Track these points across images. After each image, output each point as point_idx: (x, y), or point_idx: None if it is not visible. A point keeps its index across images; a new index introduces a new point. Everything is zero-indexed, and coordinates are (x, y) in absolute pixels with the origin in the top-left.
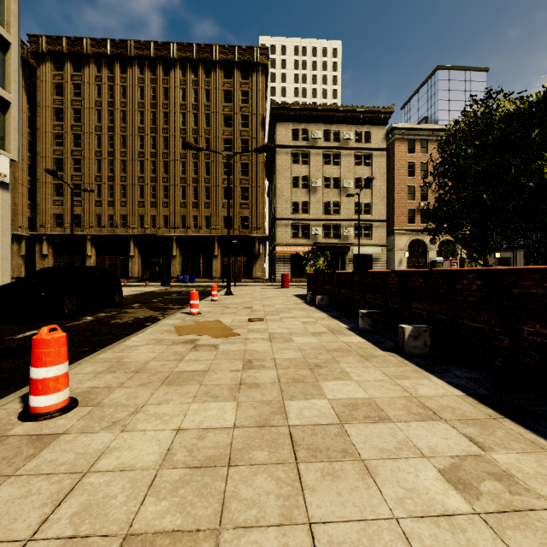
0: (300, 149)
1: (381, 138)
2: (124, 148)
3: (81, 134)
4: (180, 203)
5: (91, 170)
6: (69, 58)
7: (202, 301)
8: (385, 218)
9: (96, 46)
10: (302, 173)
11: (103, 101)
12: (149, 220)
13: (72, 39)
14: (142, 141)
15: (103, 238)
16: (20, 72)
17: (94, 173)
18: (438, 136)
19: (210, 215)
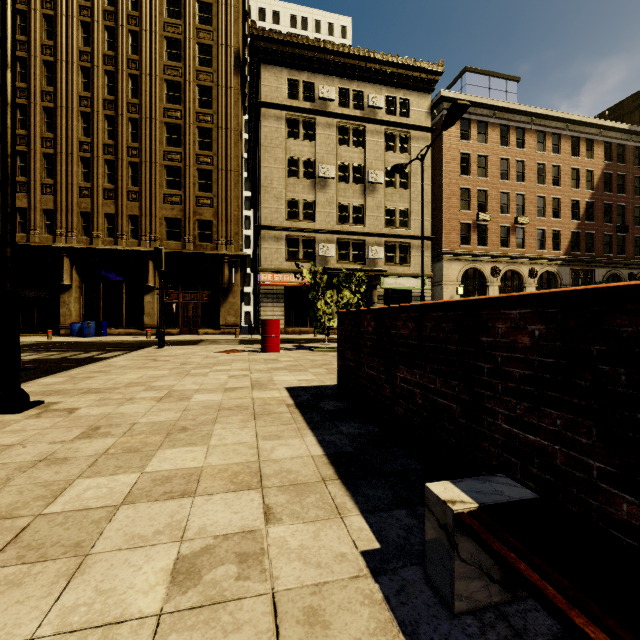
0: (300, 113)
1: (424, 111)
2: None
3: None
4: (79, 189)
5: None
6: None
7: None
8: (429, 234)
9: None
10: (305, 153)
11: None
12: None
13: None
14: None
15: None
16: None
17: None
18: (500, 119)
19: (140, 215)
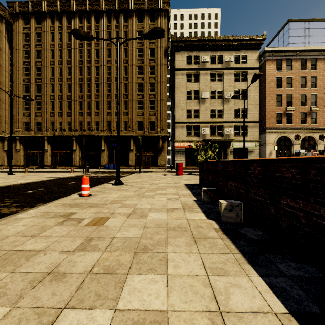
0: (192, 70)
1: (255, 59)
2: (69, 75)
3: (41, 67)
4: (107, 113)
5: (47, 91)
6: (33, 16)
7: (70, 196)
8: (258, 120)
9: (50, 6)
10: (194, 88)
11: (55, 43)
12: (85, 125)
13: (34, 2)
14: (81, 70)
15: (55, 138)
16: (4, 28)
17: (49, 94)
18: (300, 56)
19: (128, 121)
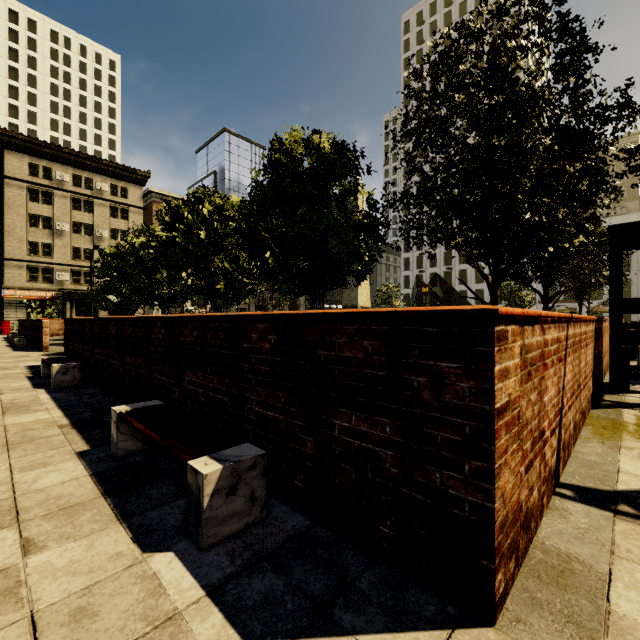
0: (40, 186)
1: (139, 196)
2: None
3: None
4: None
5: None
6: None
7: None
8: None
9: None
10: (44, 213)
11: None
12: None
13: None
14: None
15: None
16: None
17: None
18: None
19: None
